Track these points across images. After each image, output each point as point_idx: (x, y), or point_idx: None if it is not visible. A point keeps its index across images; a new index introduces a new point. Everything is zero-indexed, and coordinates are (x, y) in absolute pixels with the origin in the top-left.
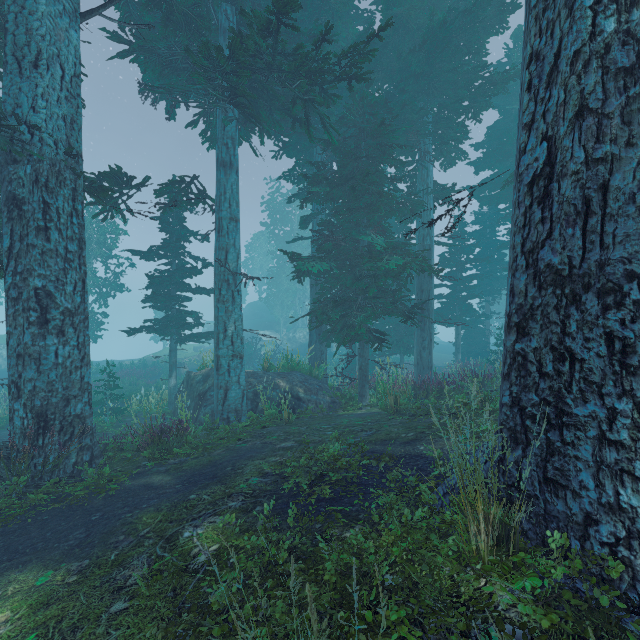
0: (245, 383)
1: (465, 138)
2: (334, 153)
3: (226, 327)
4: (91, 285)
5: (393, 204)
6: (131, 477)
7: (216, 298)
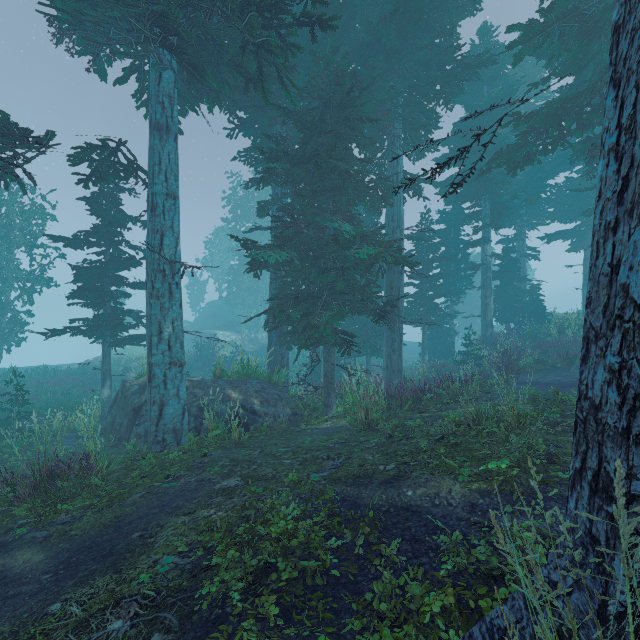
0: (186, 396)
1: (435, 127)
2: (295, 126)
3: (161, 328)
4: (15, 279)
5: (362, 188)
6: None
7: (148, 292)
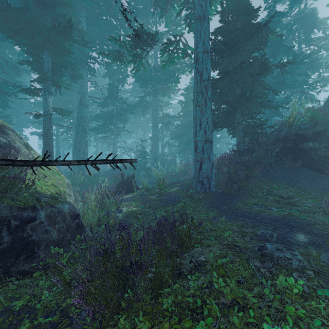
0: None
1: None
2: None
3: None
4: None
5: None
6: None
7: None
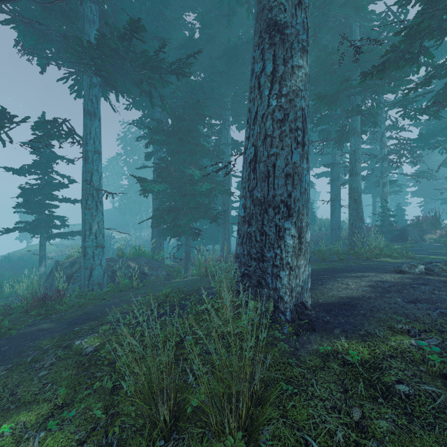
0: (106, 265)
1: None
2: (168, 114)
3: (91, 226)
4: None
5: (206, 151)
6: (24, 328)
7: (83, 206)
